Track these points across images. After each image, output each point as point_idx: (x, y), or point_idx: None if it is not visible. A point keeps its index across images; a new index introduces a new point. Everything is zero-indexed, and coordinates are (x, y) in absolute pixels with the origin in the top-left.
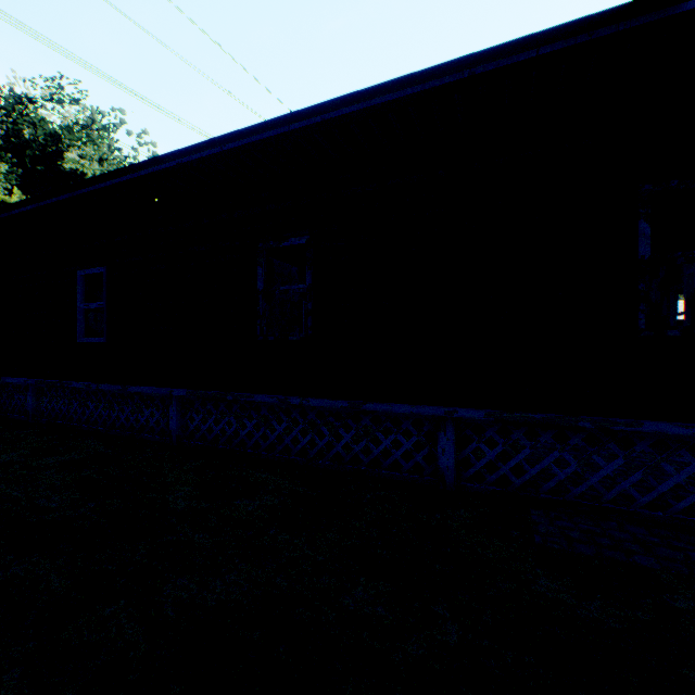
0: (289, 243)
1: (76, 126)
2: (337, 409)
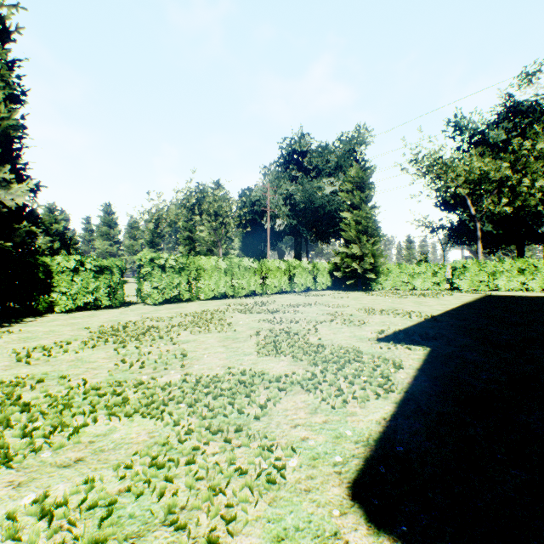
0: None
1: None
2: None
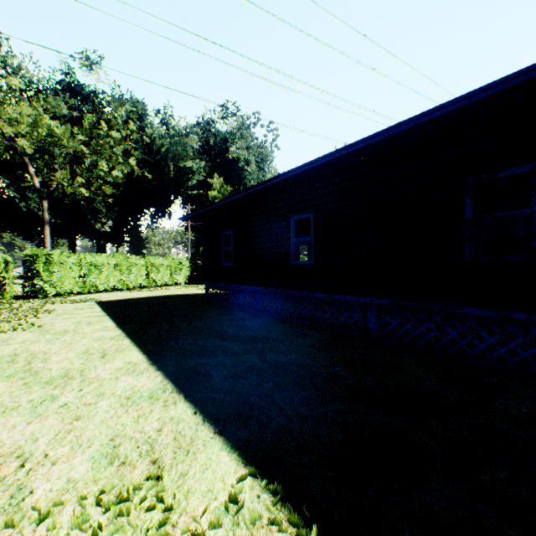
0: (506, 173)
1: (234, 130)
2: None
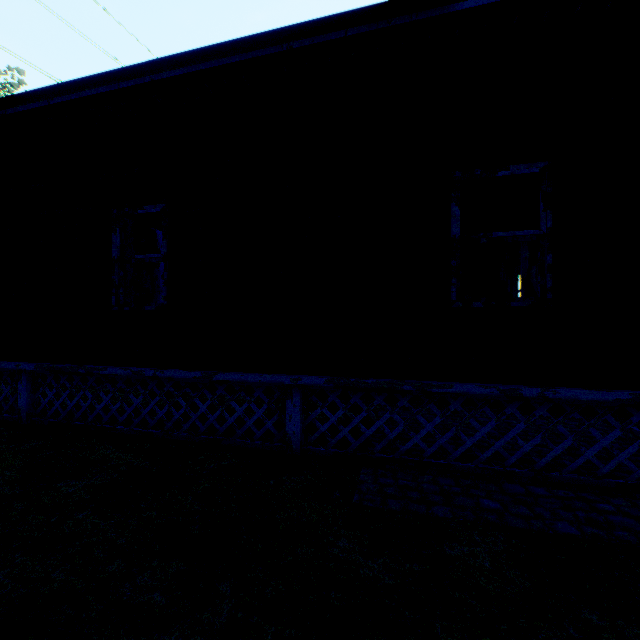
0: (144, 211)
1: None
2: (193, 380)
